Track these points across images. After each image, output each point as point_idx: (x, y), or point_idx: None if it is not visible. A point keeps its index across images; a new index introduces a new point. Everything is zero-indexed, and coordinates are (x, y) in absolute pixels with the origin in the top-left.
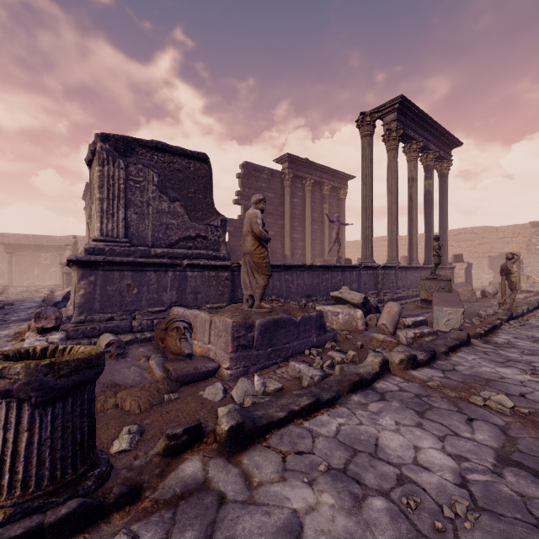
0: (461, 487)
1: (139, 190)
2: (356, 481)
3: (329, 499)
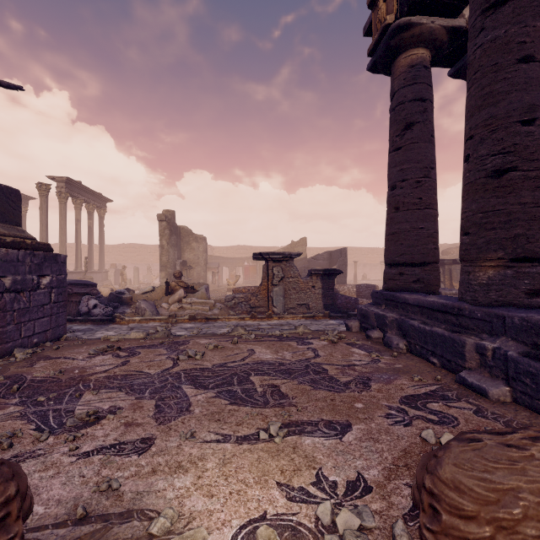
0: None
1: None
2: None
3: None
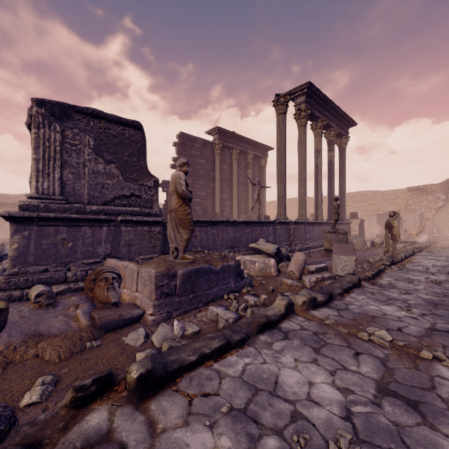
0: (346, 420)
1: (75, 152)
2: (254, 421)
3: (227, 442)
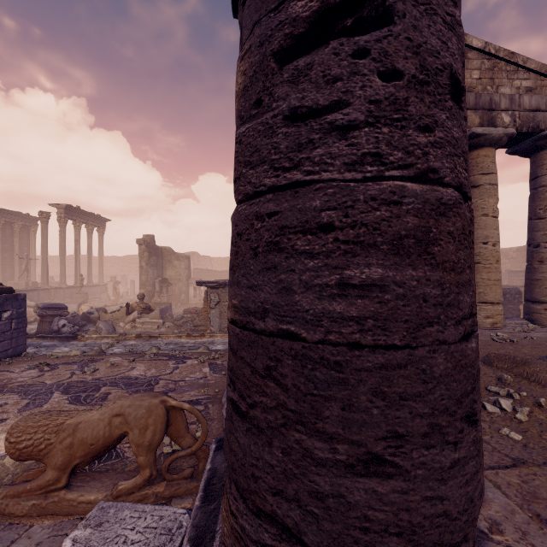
0: None
1: None
2: None
3: None
